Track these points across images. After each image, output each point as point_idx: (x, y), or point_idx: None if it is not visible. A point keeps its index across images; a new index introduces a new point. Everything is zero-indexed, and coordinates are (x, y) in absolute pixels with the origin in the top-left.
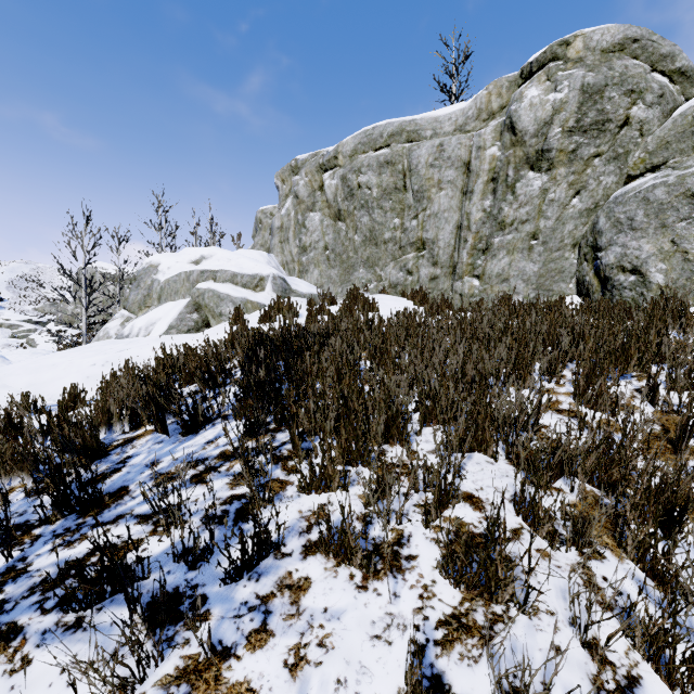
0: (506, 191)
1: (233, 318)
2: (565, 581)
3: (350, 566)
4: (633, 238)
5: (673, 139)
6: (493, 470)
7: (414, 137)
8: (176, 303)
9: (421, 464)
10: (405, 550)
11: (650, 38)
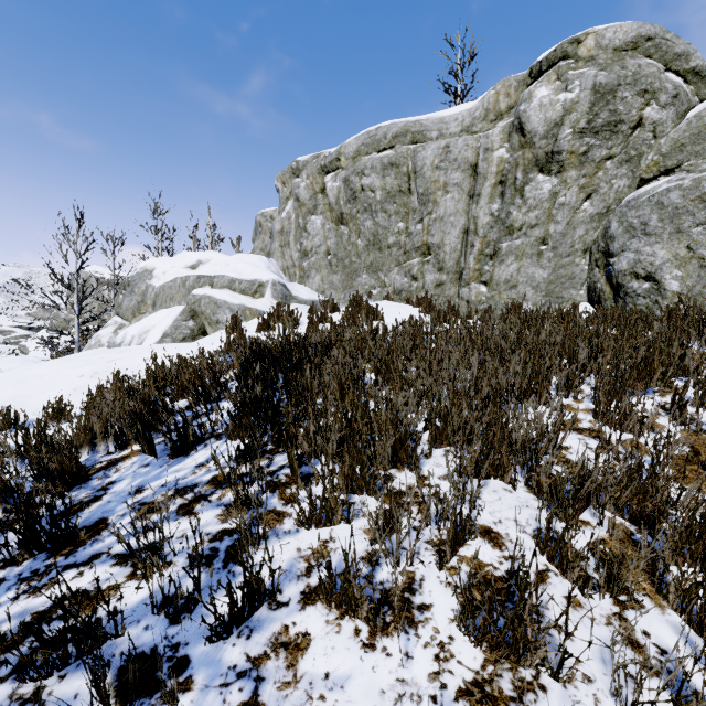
0: (515, 194)
1: (230, 326)
2: (601, 638)
3: (355, 618)
4: (647, 243)
5: (688, 141)
6: (512, 499)
7: (419, 138)
8: (171, 309)
9: (432, 492)
10: (417, 597)
11: (664, 36)
